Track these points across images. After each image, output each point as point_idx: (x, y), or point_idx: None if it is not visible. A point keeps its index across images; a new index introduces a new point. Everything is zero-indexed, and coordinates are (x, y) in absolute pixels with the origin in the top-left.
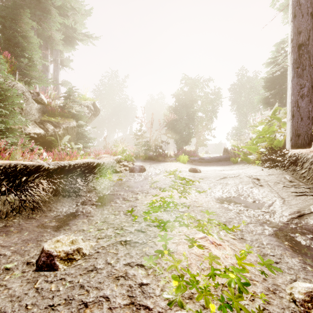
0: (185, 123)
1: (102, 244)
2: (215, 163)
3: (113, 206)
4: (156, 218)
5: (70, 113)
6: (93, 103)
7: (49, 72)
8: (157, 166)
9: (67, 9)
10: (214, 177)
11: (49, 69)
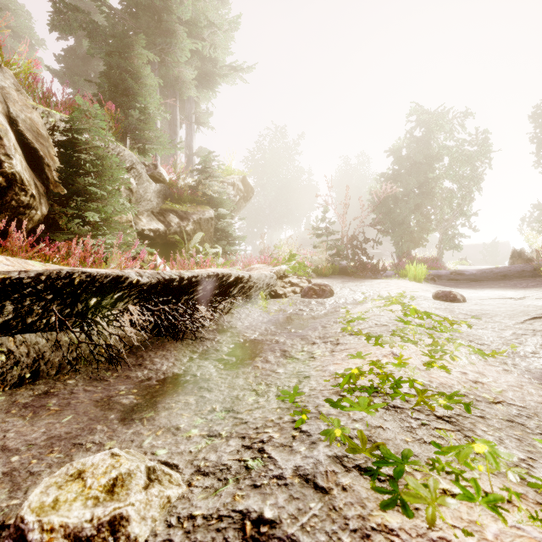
0: (414, 204)
1: (195, 502)
2: (494, 282)
3: (258, 369)
4: (362, 435)
5: (206, 196)
6: (242, 179)
7: (178, 136)
8: (357, 286)
9: (203, 29)
10: (510, 314)
11: (178, 131)
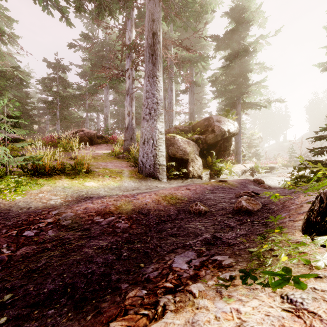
0: None
1: None
2: None
3: None
4: None
5: (252, 145)
6: (260, 135)
7: None
8: None
9: None
10: None
11: None
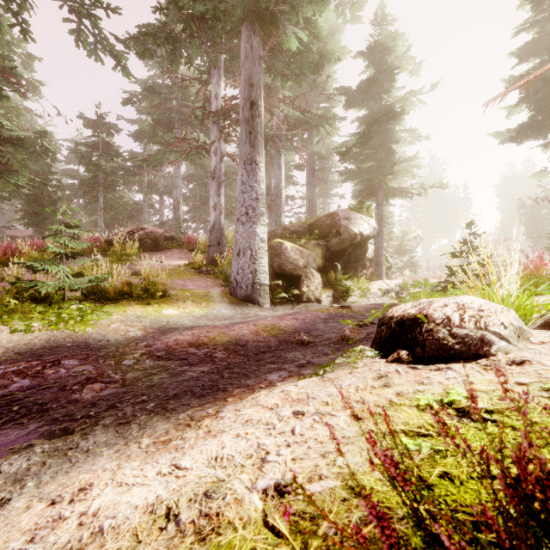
0: None
1: None
2: None
3: None
4: None
5: (405, 249)
6: (418, 234)
7: None
8: None
9: None
10: None
11: None
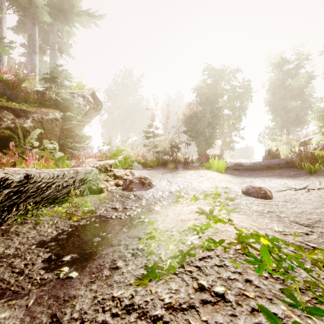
0: (208, 122)
1: None
2: (263, 171)
3: None
4: None
5: (53, 101)
6: (91, 94)
7: (37, 55)
8: (173, 178)
9: None
10: None
11: (37, 50)
